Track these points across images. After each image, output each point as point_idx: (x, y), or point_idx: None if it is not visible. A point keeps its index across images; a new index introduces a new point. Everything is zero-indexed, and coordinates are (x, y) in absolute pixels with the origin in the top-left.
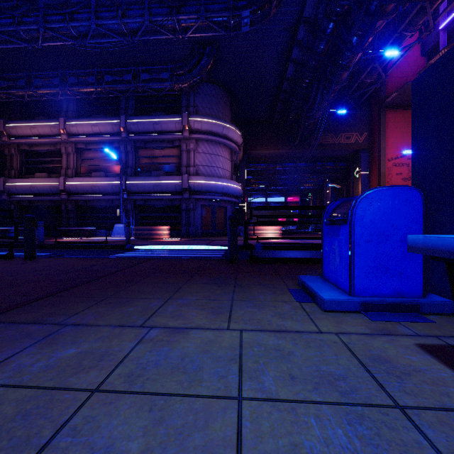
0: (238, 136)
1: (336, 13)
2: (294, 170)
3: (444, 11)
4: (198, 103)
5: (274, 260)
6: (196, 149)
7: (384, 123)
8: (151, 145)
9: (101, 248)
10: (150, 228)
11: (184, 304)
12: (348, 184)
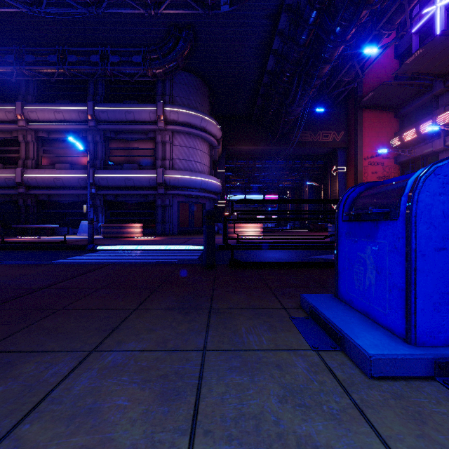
0: (217, 130)
1: (320, 1)
2: (273, 167)
3: (420, 11)
4: (175, 92)
5: (260, 265)
6: (172, 141)
7: (361, 122)
8: (123, 135)
9: (57, 249)
10: (120, 226)
11: (115, 367)
12: (325, 182)
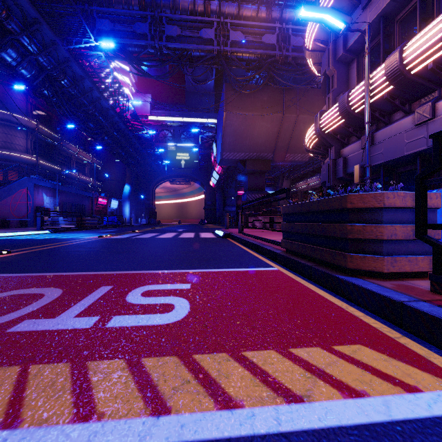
0: None
1: None
2: None
3: None
4: None
5: None
6: None
7: None
8: None
9: None
10: None
11: None
12: None
